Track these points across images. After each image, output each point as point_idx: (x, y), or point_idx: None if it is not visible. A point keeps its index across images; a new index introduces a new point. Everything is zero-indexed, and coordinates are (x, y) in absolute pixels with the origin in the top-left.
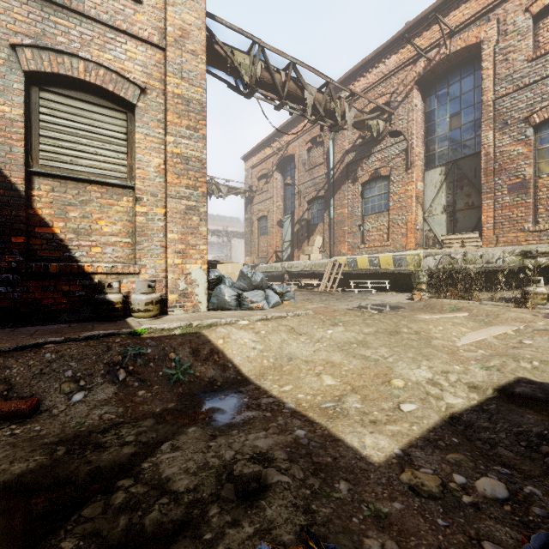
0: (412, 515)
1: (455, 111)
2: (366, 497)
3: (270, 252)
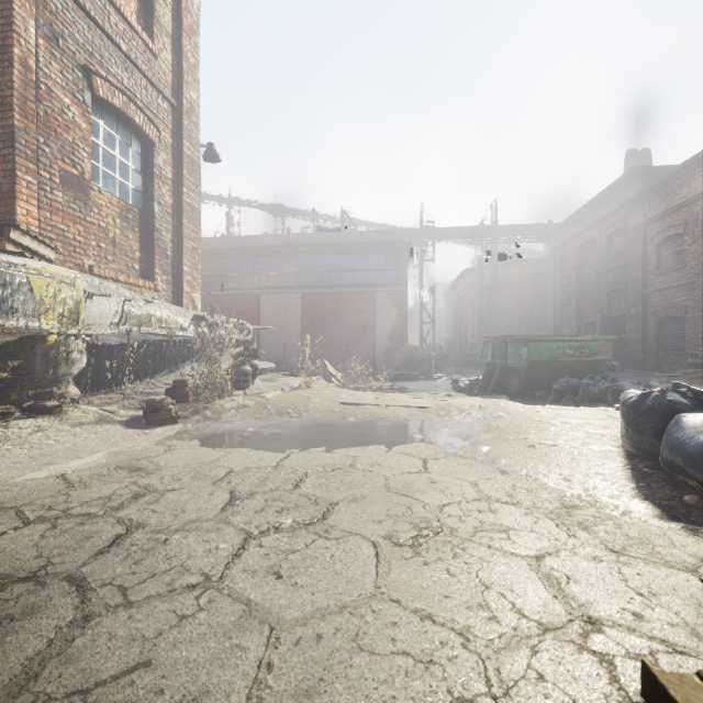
0: None
1: None
2: None
3: None
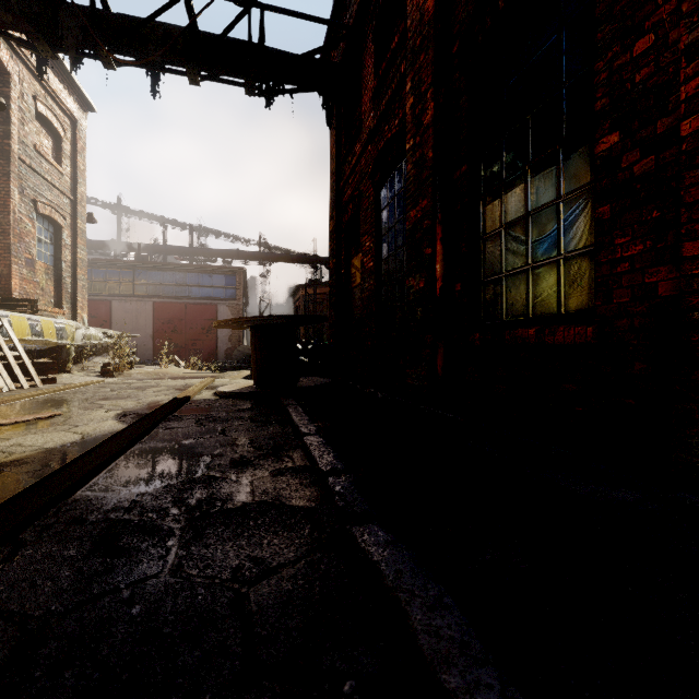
0: None
1: None
2: None
3: None
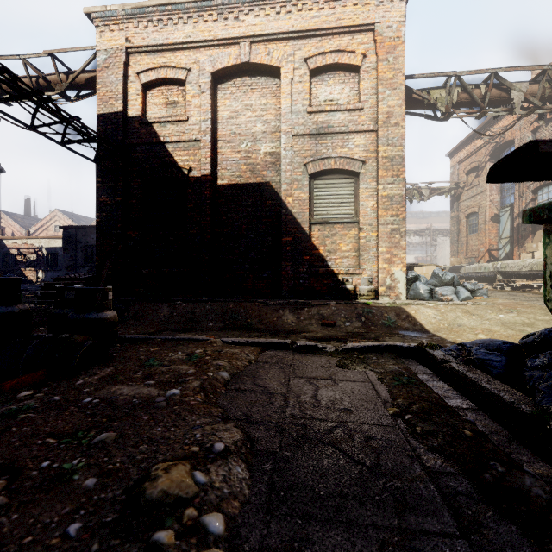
0: None
1: None
2: None
3: (481, 251)
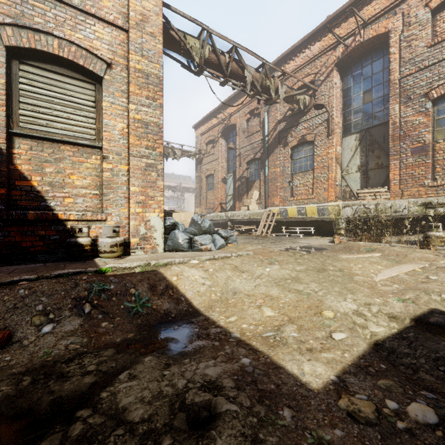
0: (353, 443)
1: (367, 88)
2: (309, 423)
3: (216, 204)
